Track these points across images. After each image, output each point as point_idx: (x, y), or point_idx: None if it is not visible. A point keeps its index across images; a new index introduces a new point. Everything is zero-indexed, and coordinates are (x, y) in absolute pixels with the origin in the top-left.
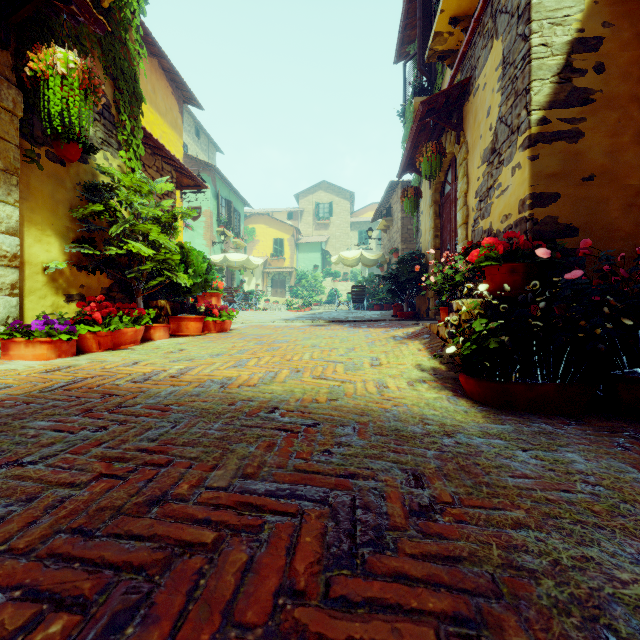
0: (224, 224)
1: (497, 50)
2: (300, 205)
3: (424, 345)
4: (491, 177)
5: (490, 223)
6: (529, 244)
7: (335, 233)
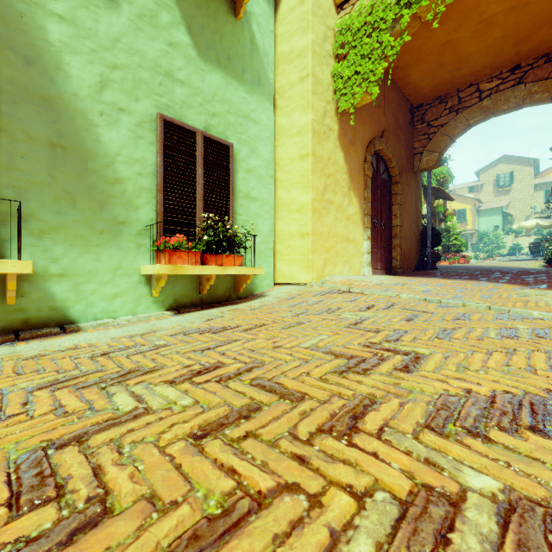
0: None
1: None
2: (480, 179)
3: (544, 262)
4: None
5: None
6: None
7: (516, 196)
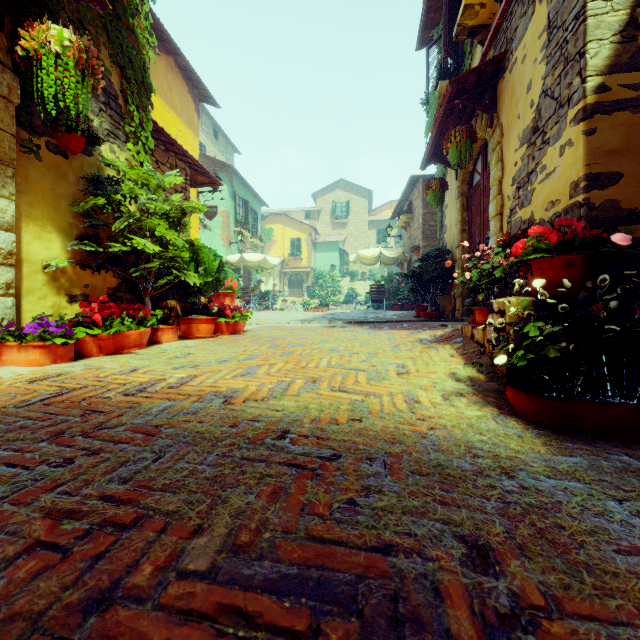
0: (241, 224)
1: (540, 15)
2: (317, 204)
3: (457, 350)
4: (532, 160)
5: (531, 212)
6: (587, 232)
7: (353, 232)
